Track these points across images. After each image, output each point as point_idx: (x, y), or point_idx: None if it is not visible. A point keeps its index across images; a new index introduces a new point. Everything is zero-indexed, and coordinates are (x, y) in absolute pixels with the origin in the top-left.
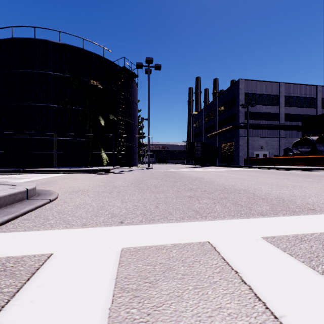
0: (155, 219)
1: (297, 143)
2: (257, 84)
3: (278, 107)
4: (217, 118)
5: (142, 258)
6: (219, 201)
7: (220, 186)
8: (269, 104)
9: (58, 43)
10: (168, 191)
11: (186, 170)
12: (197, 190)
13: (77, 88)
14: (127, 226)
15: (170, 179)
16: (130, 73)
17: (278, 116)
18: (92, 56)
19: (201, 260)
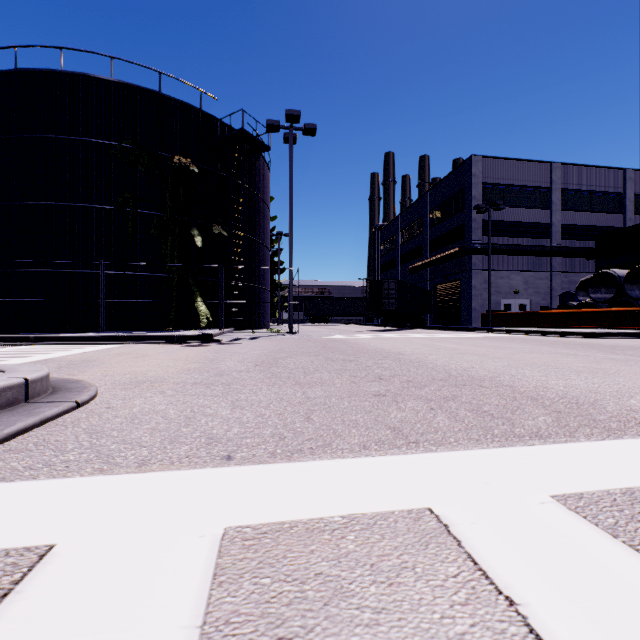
0: (305, 449)
1: (588, 282)
2: (508, 165)
3: (548, 212)
4: (428, 233)
5: (272, 560)
6: (442, 405)
7: (440, 371)
8: (530, 206)
9: (109, 80)
10: (332, 381)
11: (366, 337)
12: (393, 380)
13: (147, 172)
14: (241, 466)
15: (335, 357)
16: (255, 142)
17: (549, 230)
18: (178, 108)
19: (417, 566)
